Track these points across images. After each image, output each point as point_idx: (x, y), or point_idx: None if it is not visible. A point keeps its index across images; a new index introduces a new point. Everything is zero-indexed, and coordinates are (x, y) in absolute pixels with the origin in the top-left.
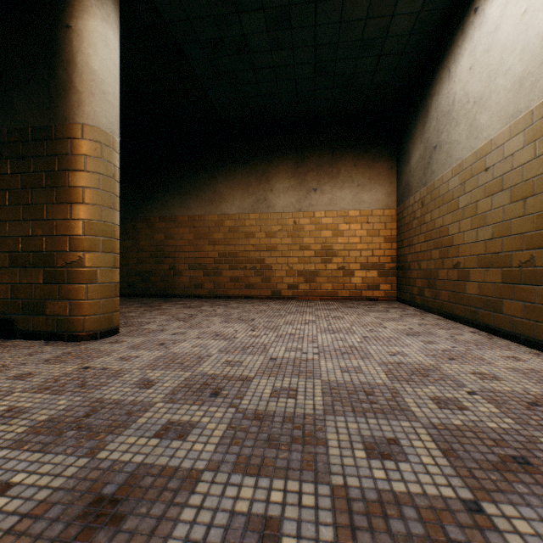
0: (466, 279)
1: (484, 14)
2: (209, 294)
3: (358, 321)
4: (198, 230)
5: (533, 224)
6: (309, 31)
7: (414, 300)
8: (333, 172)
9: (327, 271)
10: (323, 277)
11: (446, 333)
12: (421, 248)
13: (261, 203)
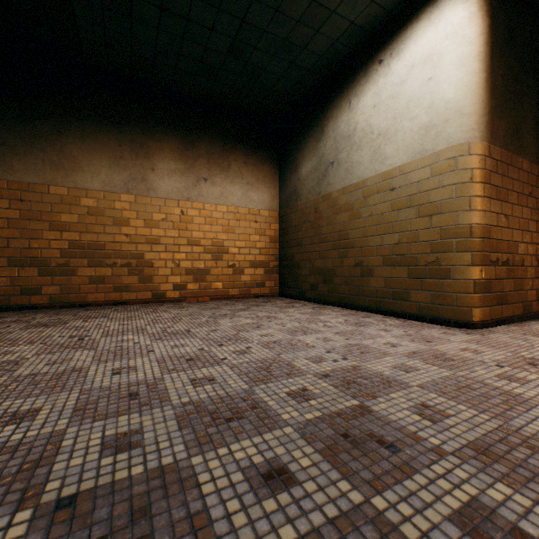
0: (370, 275)
1: (390, 68)
2: (51, 303)
3: (297, 319)
4: (31, 206)
5: (438, 235)
6: (244, 1)
7: (305, 295)
8: (224, 164)
9: (218, 268)
10: (214, 275)
11: (374, 320)
12: (314, 248)
13: (139, 182)
